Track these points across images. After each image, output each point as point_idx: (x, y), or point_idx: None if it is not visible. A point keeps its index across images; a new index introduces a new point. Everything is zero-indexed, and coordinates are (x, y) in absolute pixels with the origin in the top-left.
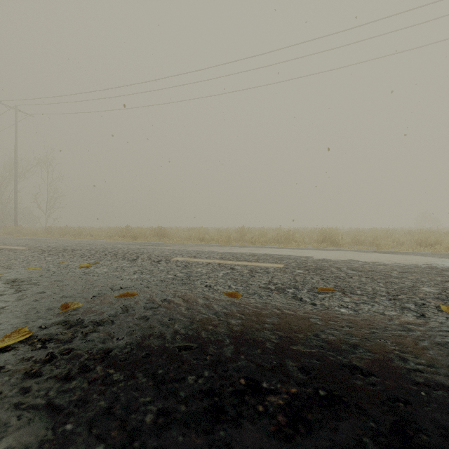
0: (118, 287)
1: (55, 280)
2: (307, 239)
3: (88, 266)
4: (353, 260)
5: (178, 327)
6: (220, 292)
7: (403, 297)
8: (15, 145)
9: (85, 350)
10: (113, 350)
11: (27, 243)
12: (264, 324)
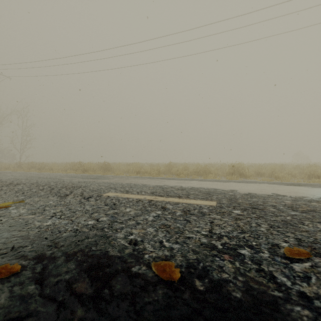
0: (9, 248)
1: None
2: (220, 172)
3: (7, 206)
4: (278, 195)
5: None
6: (148, 259)
7: None
8: None
9: None
10: None
11: None
12: None
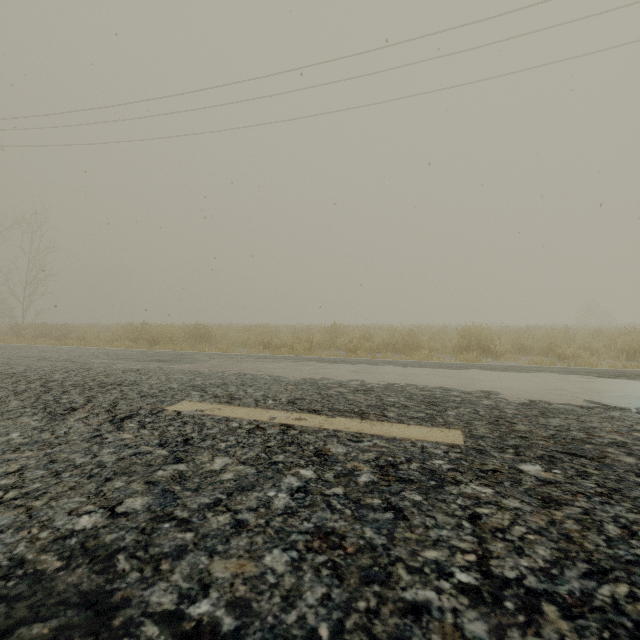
0: None
1: None
2: (438, 344)
3: None
4: (606, 407)
5: None
6: None
7: None
8: None
9: None
10: None
11: None
12: None
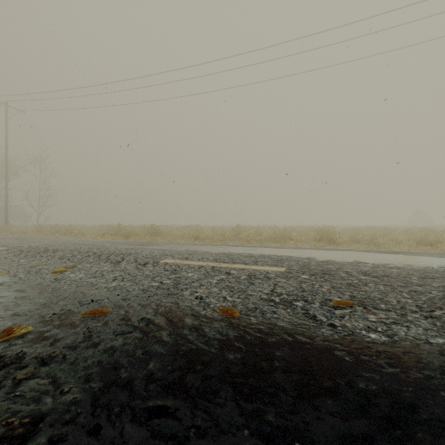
0: (89, 300)
1: (16, 289)
2: (304, 238)
3: (62, 271)
4: (360, 262)
5: (153, 368)
6: (213, 307)
7: (440, 314)
8: (6, 142)
9: (4, 417)
10: (47, 416)
11: (9, 242)
12: (273, 361)
